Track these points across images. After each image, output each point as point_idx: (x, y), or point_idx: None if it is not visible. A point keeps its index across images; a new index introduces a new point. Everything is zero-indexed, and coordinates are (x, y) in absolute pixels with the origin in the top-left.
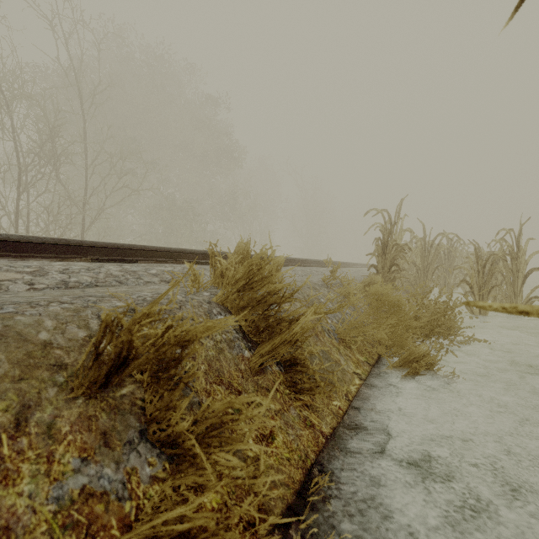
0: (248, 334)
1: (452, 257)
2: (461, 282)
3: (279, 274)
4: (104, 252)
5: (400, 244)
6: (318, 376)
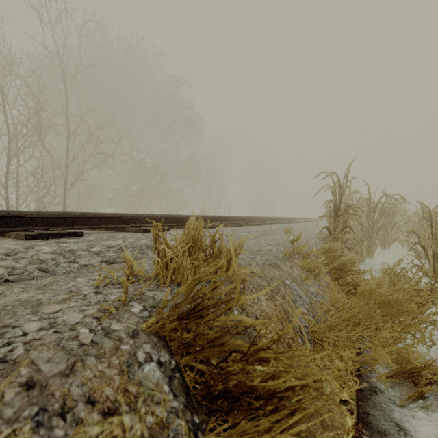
0: (193, 394)
1: (392, 214)
2: (414, 244)
3: (245, 297)
4: (52, 221)
5: (352, 206)
6: (302, 437)
